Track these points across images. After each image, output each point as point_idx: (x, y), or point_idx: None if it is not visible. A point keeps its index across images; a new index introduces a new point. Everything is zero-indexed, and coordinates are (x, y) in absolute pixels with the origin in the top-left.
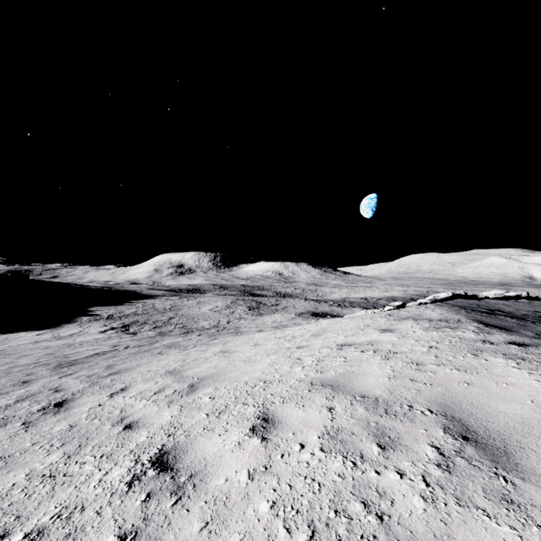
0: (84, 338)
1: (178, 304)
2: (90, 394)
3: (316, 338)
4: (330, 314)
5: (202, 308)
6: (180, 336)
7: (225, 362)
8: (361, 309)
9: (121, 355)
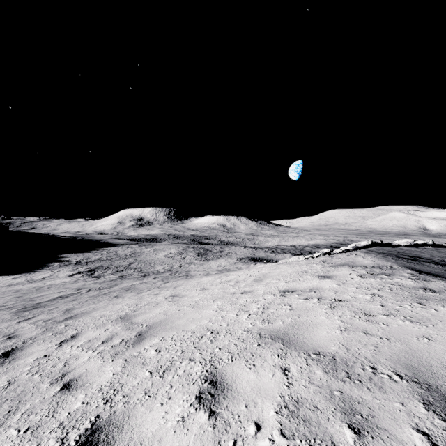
0: (54, 281)
1: (138, 251)
2: (40, 341)
3: (259, 283)
4: (266, 259)
5: (158, 255)
6: (138, 279)
7: (174, 307)
8: (291, 255)
9: (81, 298)
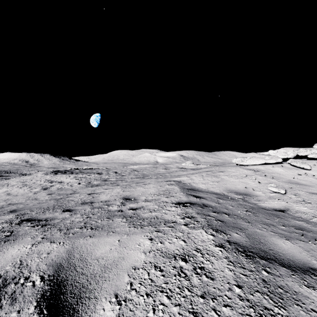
0: None
1: None
2: None
3: None
4: None
5: None
6: None
7: None
8: None
9: None
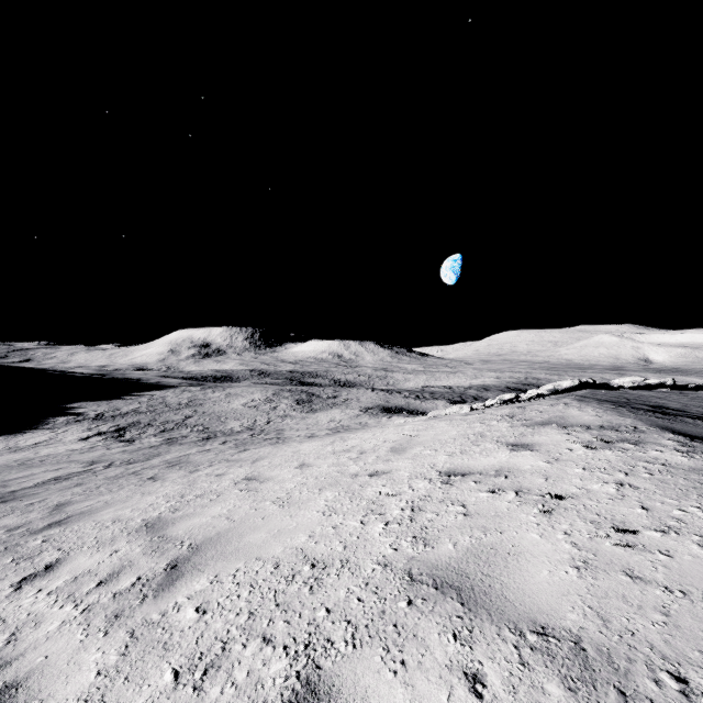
0: (54, 449)
1: (200, 398)
2: None
3: (400, 456)
4: (407, 409)
5: (232, 403)
6: (196, 444)
7: (247, 503)
8: (446, 402)
9: (92, 481)
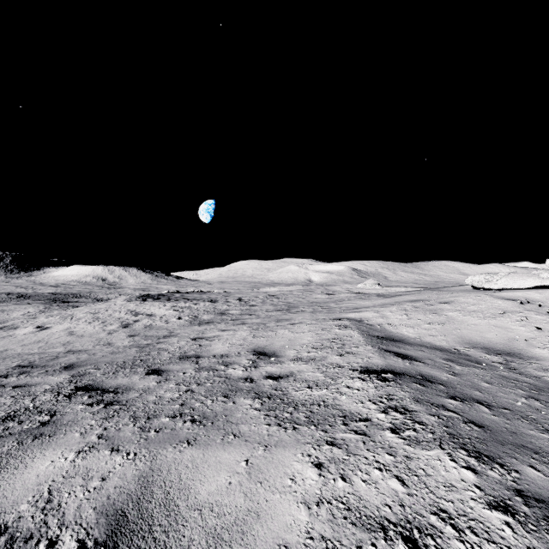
0: None
1: None
2: None
3: None
4: None
5: (12, 315)
6: None
7: None
8: None
9: None
